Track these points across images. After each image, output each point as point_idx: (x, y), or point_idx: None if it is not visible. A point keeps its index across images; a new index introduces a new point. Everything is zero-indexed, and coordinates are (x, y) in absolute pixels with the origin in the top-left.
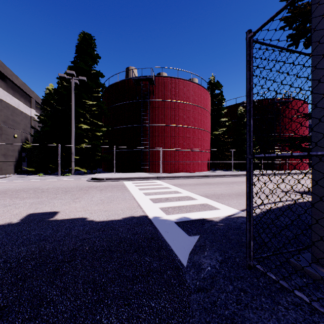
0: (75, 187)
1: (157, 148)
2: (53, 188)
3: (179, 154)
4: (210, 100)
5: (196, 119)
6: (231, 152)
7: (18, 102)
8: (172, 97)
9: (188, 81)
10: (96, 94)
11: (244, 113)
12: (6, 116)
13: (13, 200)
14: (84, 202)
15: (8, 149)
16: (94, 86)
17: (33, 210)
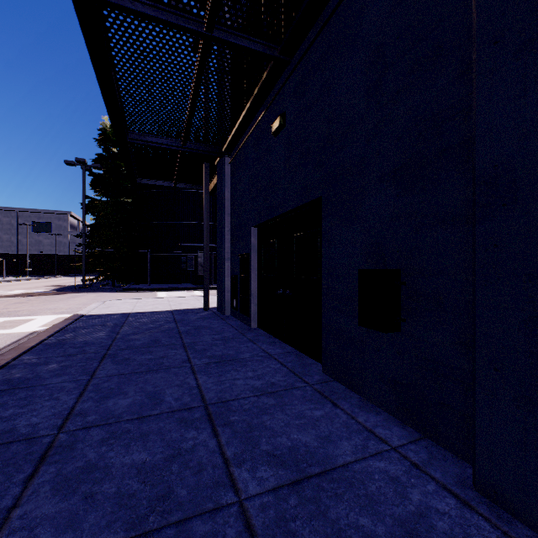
0: None
1: None
2: None
3: None
4: None
5: None
6: None
7: None
8: None
9: None
10: None
11: None
12: None
13: None
14: None
15: None
16: None
17: None
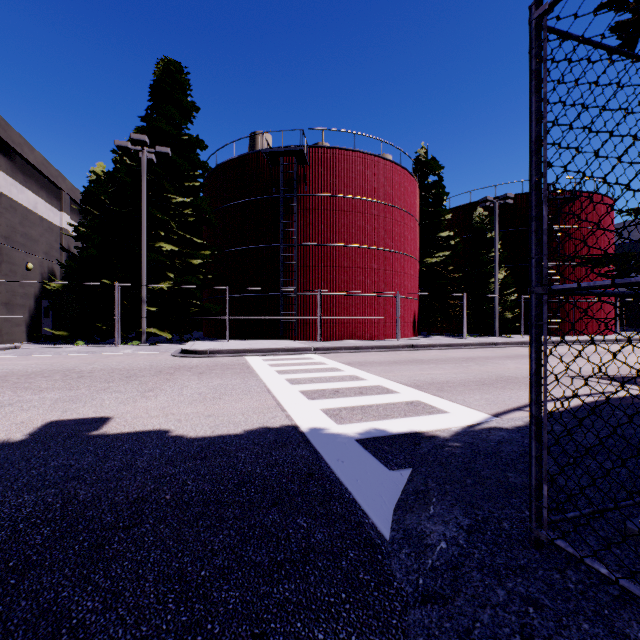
0: (148, 368)
1: (312, 290)
2: (104, 370)
3: (358, 302)
4: (418, 196)
5: (390, 233)
6: (460, 300)
7: (35, 199)
8: (343, 190)
9: (374, 156)
10: (192, 182)
11: (487, 221)
12: (10, 227)
13: (18, 394)
14: (165, 397)
15: (14, 292)
16: (187, 167)
17: (58, 415)
